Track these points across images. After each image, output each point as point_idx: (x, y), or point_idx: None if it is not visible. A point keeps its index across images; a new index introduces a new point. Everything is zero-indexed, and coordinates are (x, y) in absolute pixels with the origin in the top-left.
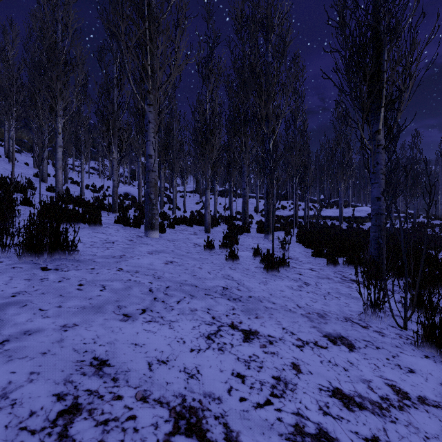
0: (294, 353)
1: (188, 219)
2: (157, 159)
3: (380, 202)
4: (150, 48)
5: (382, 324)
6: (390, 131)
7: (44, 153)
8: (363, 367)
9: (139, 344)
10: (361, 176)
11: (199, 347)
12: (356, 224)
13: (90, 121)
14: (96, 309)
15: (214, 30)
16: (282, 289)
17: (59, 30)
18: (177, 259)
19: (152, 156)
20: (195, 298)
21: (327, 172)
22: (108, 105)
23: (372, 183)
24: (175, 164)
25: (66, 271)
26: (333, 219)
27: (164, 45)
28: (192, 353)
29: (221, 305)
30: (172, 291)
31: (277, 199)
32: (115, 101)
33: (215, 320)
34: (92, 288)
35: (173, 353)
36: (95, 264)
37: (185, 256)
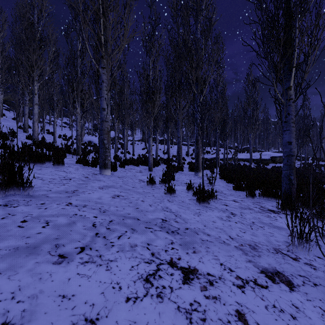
0: (236, 297)
1: (135, 160)
2: (109, 112)
3: (291, 146)
4: (104, 22)
5: (309, 254)
6: (299, 87)
7: (25, 110)
8: (310, 312)
9: (68, 295)
10: (265, 129)
11: (136, 293)
12: (262, 164)
13: (63, 88)
14: (30, 249)
15: (155, 13)
16: (214, 220)
17: (35, 14)
18: (124, 193)
19: (105, 109)
20: (136, 232)
21: (239, 126)
22: (72, 71)
23: (284, 130)
24: (125, 118)
25: (15, 207)
26: (244, 161)
27: (115, 19)
28: (127, 304)
29: (160, 239)
30: (114, 225)
31: (206, 144)
32: (78, 68)
33: (154, 257)
34: (34, 224)
35: (106, 305)
36: (47, 199)
37: (131, 190)
